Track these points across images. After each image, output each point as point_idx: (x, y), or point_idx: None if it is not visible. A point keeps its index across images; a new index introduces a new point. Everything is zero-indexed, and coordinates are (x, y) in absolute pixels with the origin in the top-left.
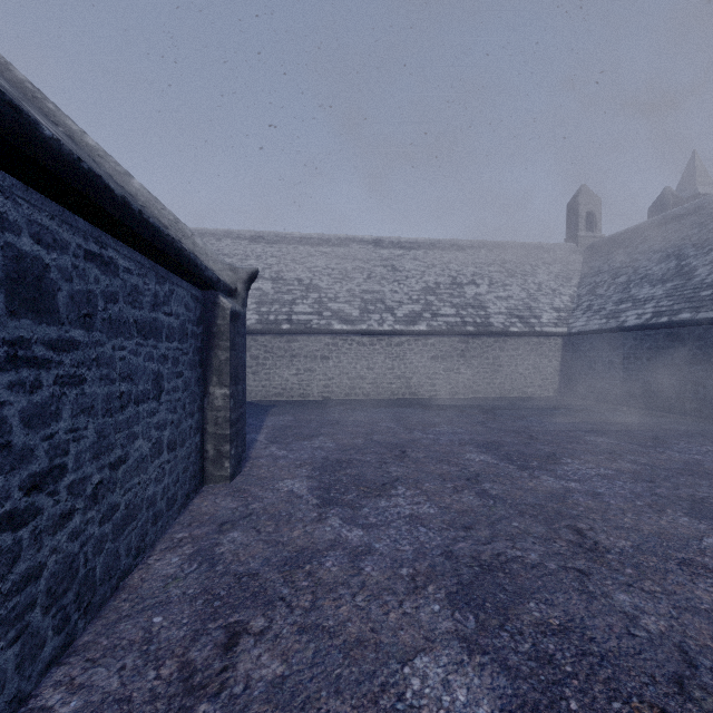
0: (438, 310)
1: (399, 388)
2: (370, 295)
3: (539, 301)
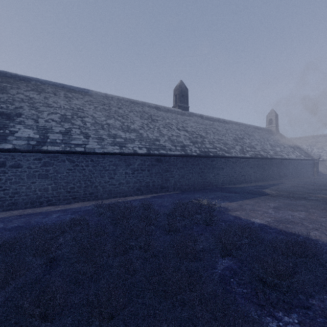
0: None
1: None
2: None
3: None
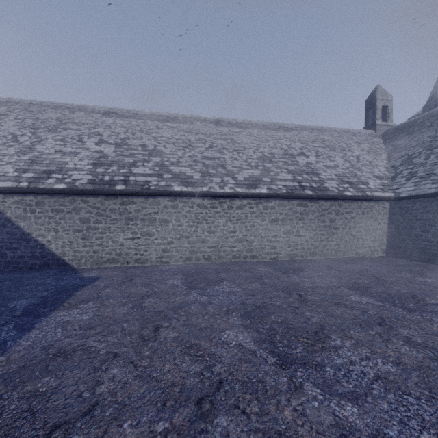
0: (276, 175)
1: (240, 251)
2: (211, 161)
3: (362, 170)
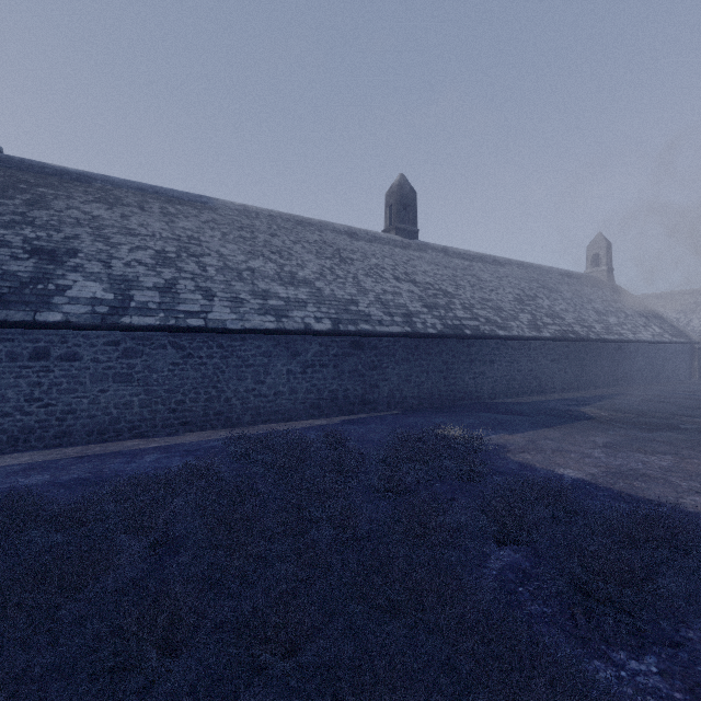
0: None
1: None
2: None
3: None
